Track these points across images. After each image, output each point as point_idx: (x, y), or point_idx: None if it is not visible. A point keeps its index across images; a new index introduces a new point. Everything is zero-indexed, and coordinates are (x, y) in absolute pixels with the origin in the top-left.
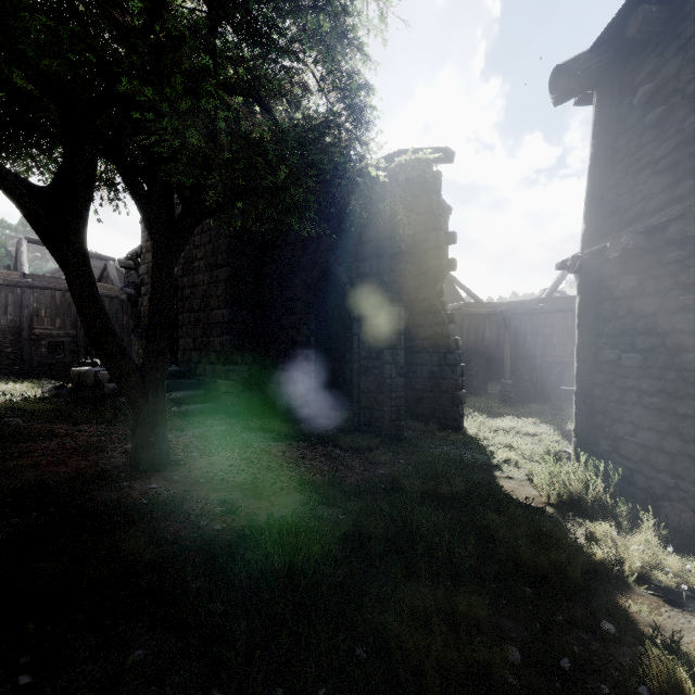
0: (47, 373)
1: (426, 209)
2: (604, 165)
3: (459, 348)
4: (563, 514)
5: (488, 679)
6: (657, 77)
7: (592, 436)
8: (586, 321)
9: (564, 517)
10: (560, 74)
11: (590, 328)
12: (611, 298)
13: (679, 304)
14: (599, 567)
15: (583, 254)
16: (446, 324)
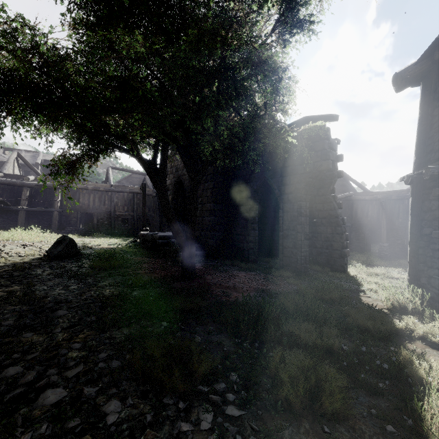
0: (123, 234)
1: (321, 148)
2: (426, 125)
3: (345, 223)
4: (393, 313)
5: (332, 350)
6: None
7: (418, 275)
8: (415, 212)
9: (393, 315)
10: (397, 77)
11: (417, 216)
12: (428, 199)
13: None
14: (400, 331)
15: (413, 174)
16: (336, 209)
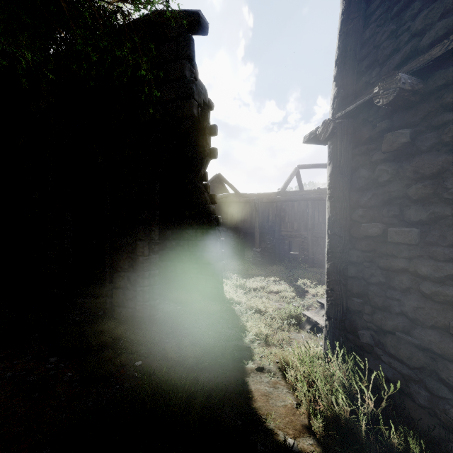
0: None
1: (178, 74)
2: (357, 18)
3: (220, 224)
4: None
5: None
6: None
7: (347, 321)
8: (340, 192)
9: None
10: None
11: (343, 199)
12: (370, 162)
13: None
14: None
15: (335, 118)
16: (209, 203)
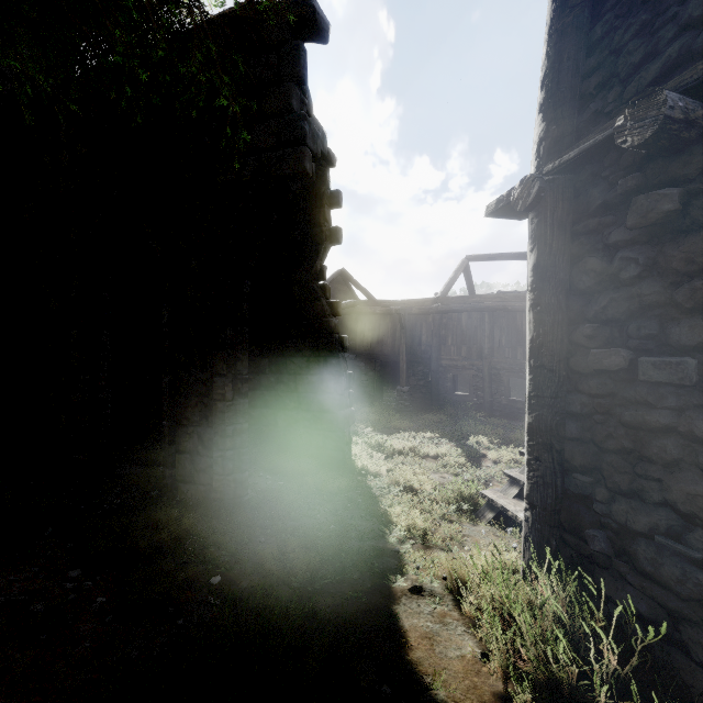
0: None
1: (281, 106)
2: (580, 6)
3: (346, 349)
4: None
5: None
6: None
7: (564, 512)
8: (551, 296)
9: None
10: None
11: (557, 308)
12: (605, 246)
13: None
14: None
15: (543, 174)
16: (328, 316)
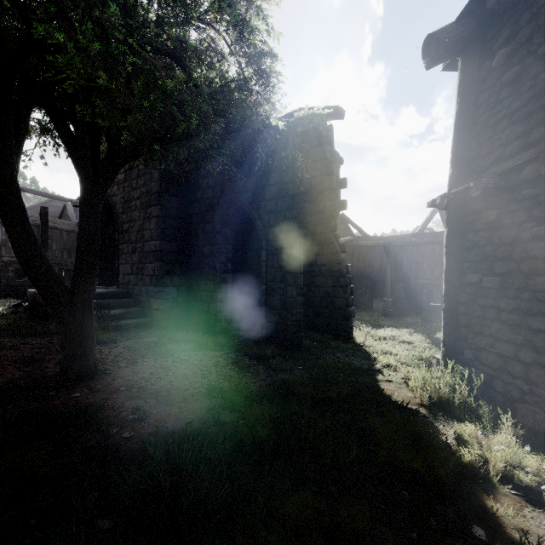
0: (12, 293)
1: (321, 157)
2: (467, 119)
3: (349, 272)
4: (434, 414)
5: None
6: (512, 42)
7: (457, 346)
8: (453, 250)
9: (435, 417)
10: (431, 41)
11: (455, 255)
12: (474, 230)
13: (533, 234)
14: (468, 468)
15: (450, 194)
16: (339, 253)
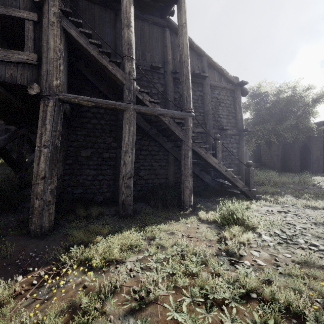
0: None
1: None
2: None
3: None
4: None
5: None
6: None
7: None
8: None
9: None
10: None
11: None
12: None
13: None
14: None
15: None
16: None
